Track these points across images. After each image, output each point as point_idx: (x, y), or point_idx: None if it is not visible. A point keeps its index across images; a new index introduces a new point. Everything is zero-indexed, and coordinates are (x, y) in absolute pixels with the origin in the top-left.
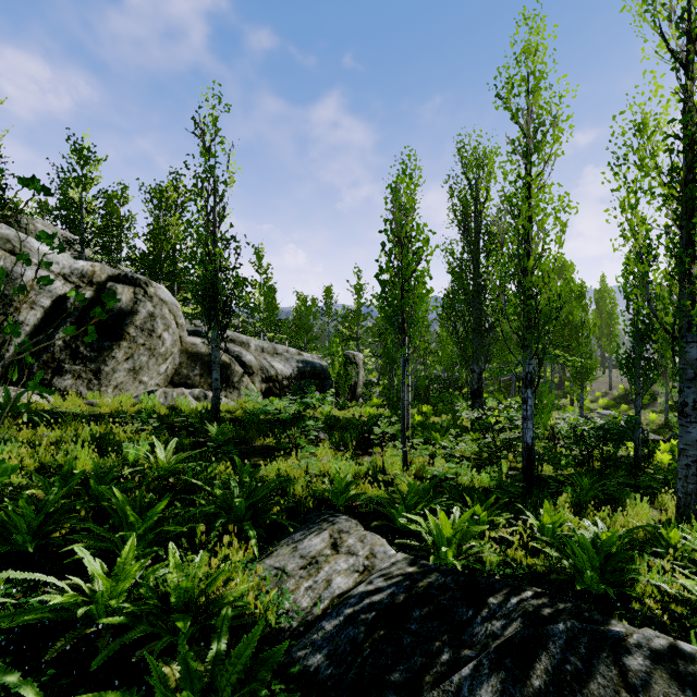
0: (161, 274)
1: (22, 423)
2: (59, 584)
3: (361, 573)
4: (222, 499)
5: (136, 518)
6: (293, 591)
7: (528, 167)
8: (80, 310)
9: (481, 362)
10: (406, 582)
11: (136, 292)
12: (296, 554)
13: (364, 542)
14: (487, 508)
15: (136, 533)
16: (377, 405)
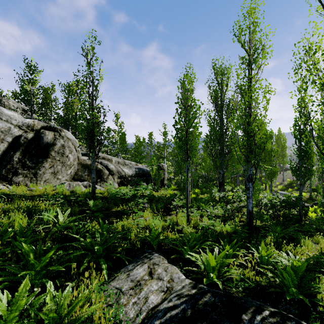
0: (69, 126)
1: None
2: None
3: (165, 292)
4: (90, 244)
5: (35, 261)
6: (125, 305)
7: (250, 71)
8: (26, 143)
9: (224, 168)
10: (191, 300)
11: (55, 134)
12: (129, 279)
13: (167, 271)
14: (232, 246)
15: (35, 269)
16: (173, 189)
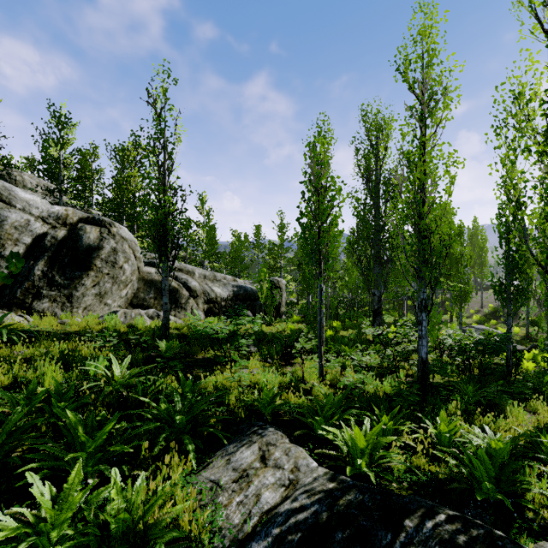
0: (123, 217)
1: (3, 341)
2: (2, 518)
3: (286, 487)
4: (166, 412)
5: (86, 439)
6: (226, 506)
7: (423, 129)
8: (55, 246)
9: (381, 287)
10: (328, 499)
11: (102, 231)
12: (229, 467)
13: (289, 456)
14: (392, 417)
15: (87, 451)
16: (296, 321)
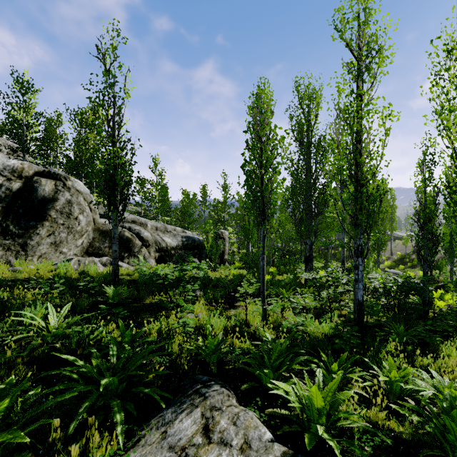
0: (82, 174)
1: None
2: None
3: None
4: (97, 370)
5: None
6: None
7: (359, 84)
8: (10, 197)
9: (312, 237)
10: None
11: (57, 184)
12: (165, 444)
13: (237, 425)
14: (341, 364)
15: None
16: (238, 267)
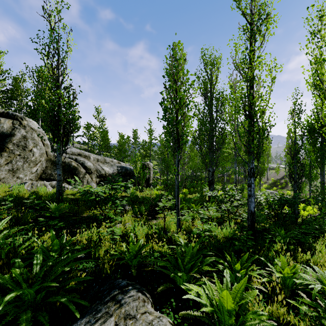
0: (39, 118)
1: None
2: None
3: None
4: (17, 280)
5: None
6: None
7: (252, 43)
8: None
9: (213, 166)
10: None
11: (14, 123)
12: None
13: None
14: (243, 263)
15: None
16: (160, 189)
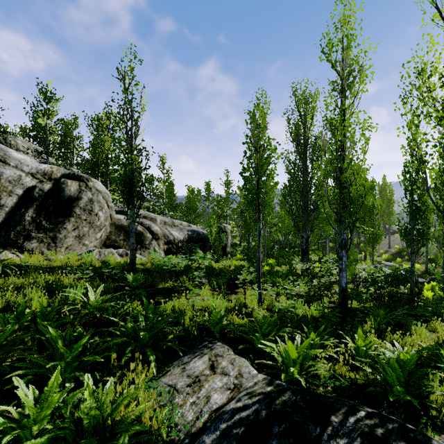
0: (99, 174)
1: None
2: None
3: (232, 390)
4: (132, 330)
5: (65, 350)
6: (181, 406)
7: (343, 100)
8: (42, 197)
9: (308, 231)
10: (266, 399)
11: (80, 185)
12: (184, 374)
13: (233, 365)
14: (318, 334)
15: (65, 360)
16: (239, 259)
